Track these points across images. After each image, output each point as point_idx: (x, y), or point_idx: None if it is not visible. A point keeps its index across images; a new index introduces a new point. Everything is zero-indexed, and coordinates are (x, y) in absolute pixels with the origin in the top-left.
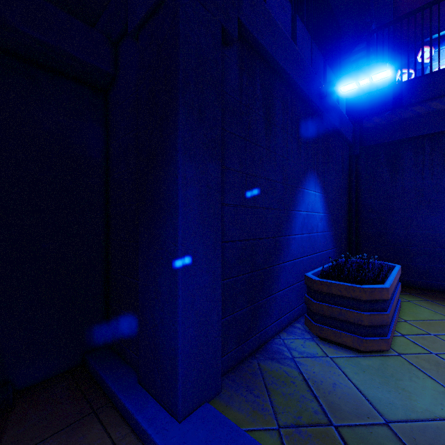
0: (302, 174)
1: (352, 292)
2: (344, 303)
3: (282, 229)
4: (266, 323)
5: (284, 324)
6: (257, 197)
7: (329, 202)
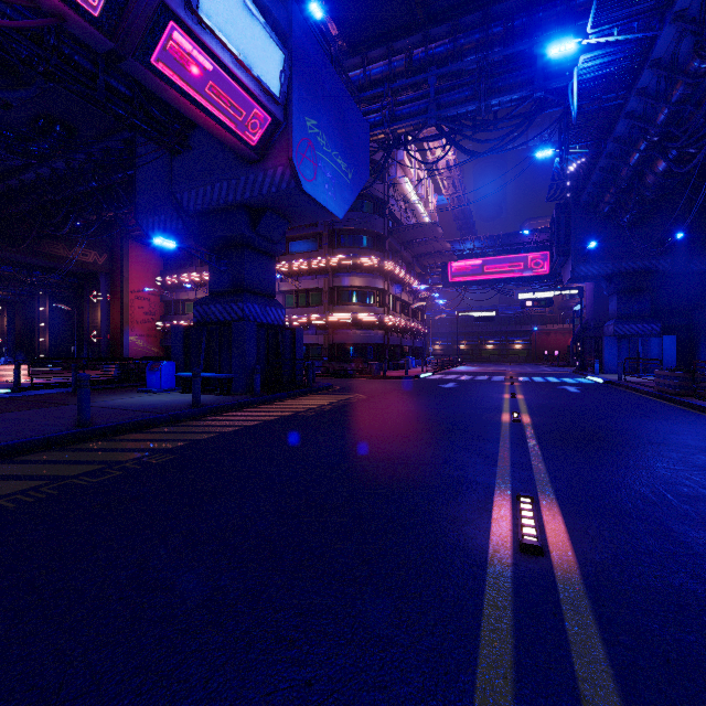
0: None
1: None
2: None
3: None
4: None
5: None
6: None
7: None
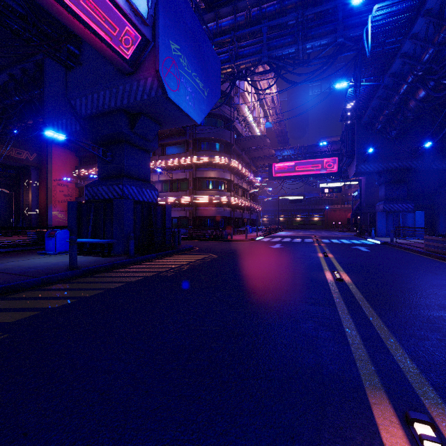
0: None
1: None
2: None
3: None
4: None
5: None
6: None
7: None
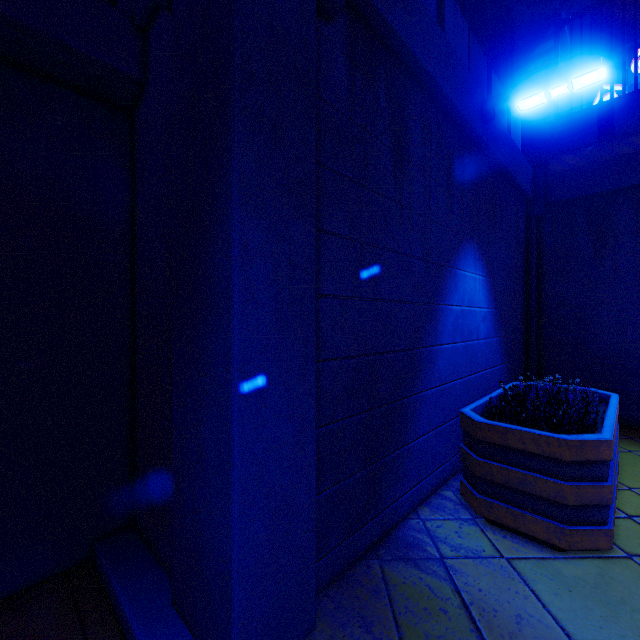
0: (454, 245)
1: (546, 446)
2: (530, 464)
3: (422, 336)
4: (395, 494)
5: (425, 492)
6: (380, 282)
7: (497, 291)
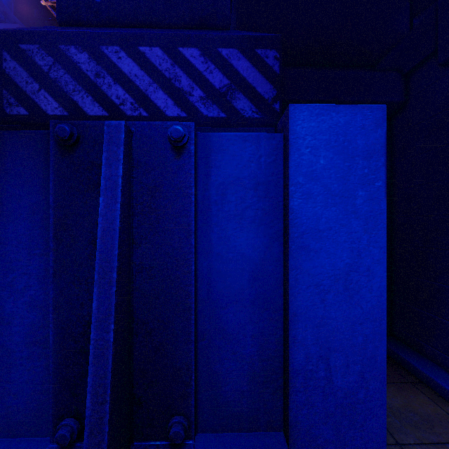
0: None
1: None
2: None
3: None
4: None
5: None
6: None
7: None
